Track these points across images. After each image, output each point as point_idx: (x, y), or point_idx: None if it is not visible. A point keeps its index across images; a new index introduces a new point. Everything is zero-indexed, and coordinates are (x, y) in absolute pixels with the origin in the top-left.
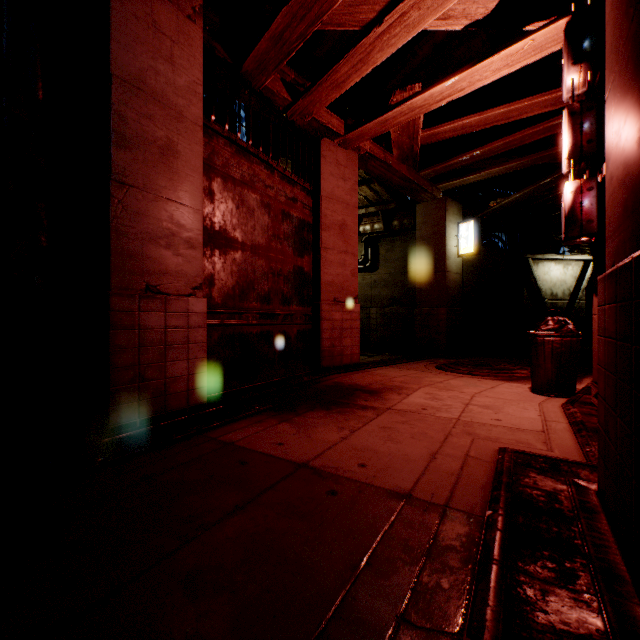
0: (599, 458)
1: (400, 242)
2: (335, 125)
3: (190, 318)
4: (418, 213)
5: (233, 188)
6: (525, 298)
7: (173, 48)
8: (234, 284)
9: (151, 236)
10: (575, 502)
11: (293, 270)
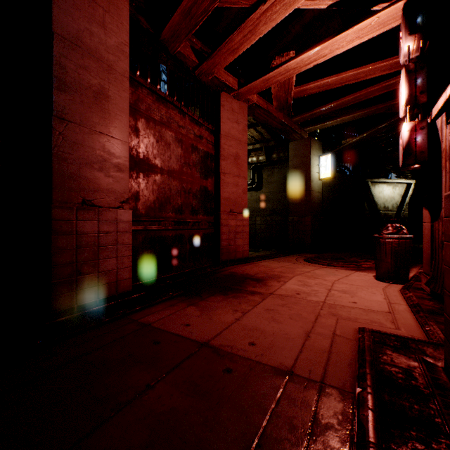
0: (446, 342)
1: (278, 169)
2: (231, 82)
3: (119, 225)
4: (291, 148)
5: (154, 127)
6: (366, 210)
7: (105, 15)
8: (155, 199)
9: (87, 161)
10: (428, 379)
11: (200, 189)
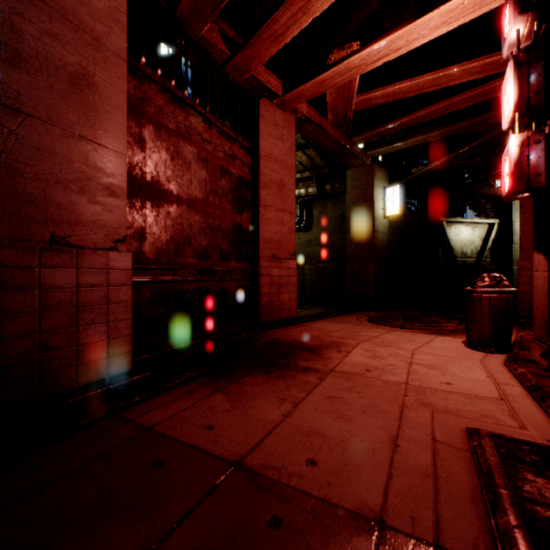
0: None
1: (332, 204)
2: (273, 85)
3: (110, 275)
4: (349, 178)
5: (167, 138)
6: (440, 256)
7: None
8: (168, 239)
9: (58, 178)
10: None
11: (232, 226)
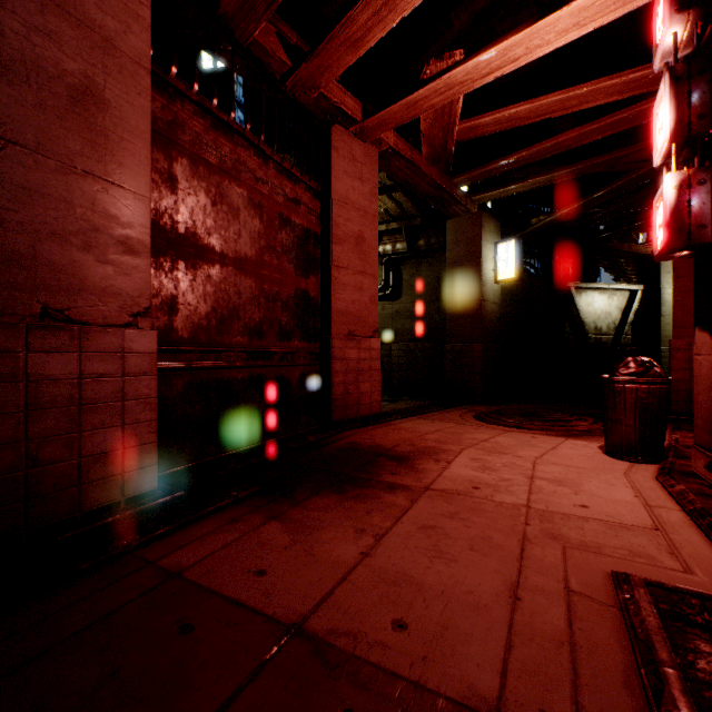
0: None
1: (427, 265)
2: (350, 107)
3: (127, 361)
4: (449, 230)
5: (207, 176)
6: (567, 332)
7: None
8: (209, 311)
9: (53, 229)
10: None
11: (295, 294)
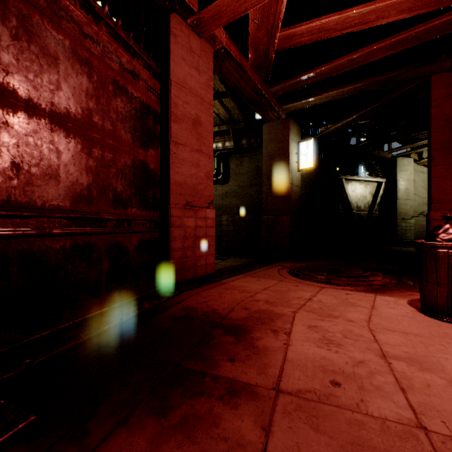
0: None
1: (248, 158)
2: None
3: None
4: (265, 132)
5: None
6: (340, 209)
7: None
8: (6, 166)
9: None
10: None
11: (132, 163)
